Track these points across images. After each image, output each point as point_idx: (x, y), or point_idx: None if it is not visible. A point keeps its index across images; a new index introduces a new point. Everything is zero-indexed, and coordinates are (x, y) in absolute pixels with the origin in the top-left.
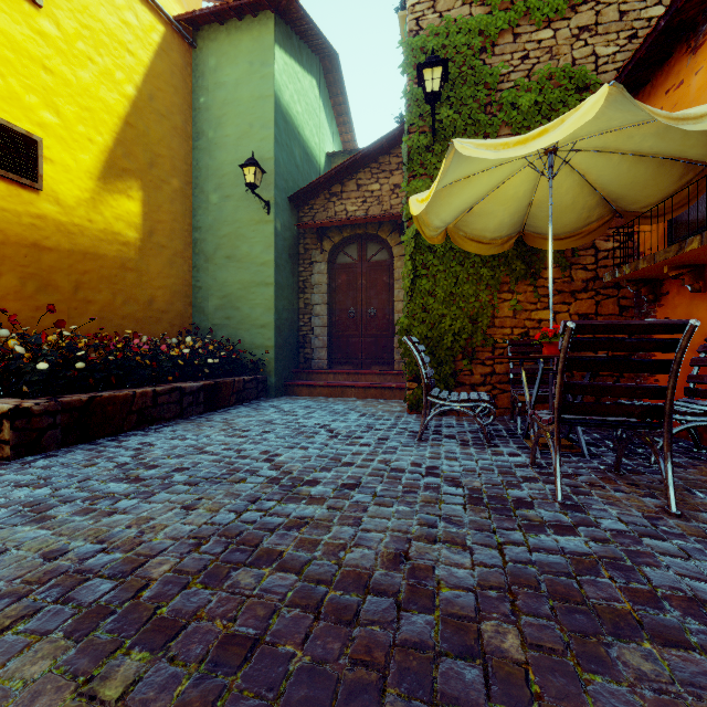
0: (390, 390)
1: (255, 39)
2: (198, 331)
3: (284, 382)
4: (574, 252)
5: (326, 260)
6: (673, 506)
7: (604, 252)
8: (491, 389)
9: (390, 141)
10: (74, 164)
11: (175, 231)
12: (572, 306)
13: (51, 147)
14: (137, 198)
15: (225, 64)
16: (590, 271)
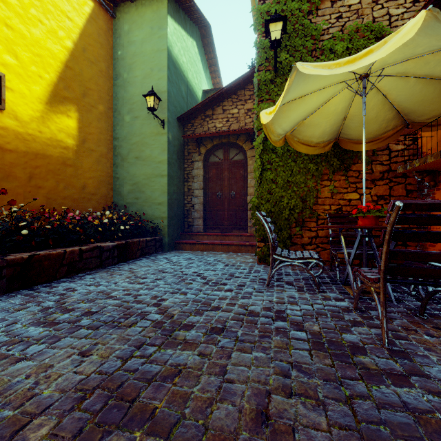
0: (245, 247)
1: (155, 11)
2: (116, 207)
3: (174, 241)
4: (374, 152)
5: (202, 159)
6: None
7: (395, 152)
8: (315, 247)
9: (245, 80)
10: (28, 92)
11: (100, 140)
12: (373, 190)
13: (11, 80)
14: (74, 117)
15: (135, 29)
16: (385, 165)
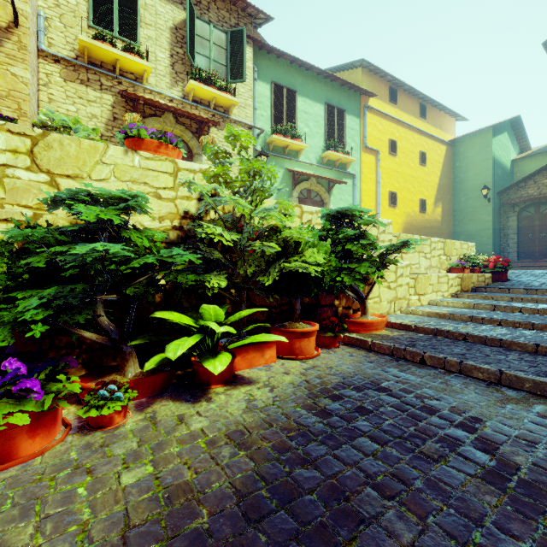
0: None
1: (482, 138)
2: None
3: None
4: None
5: (516, 215)
6: None
7: None
8: None
9: None
10: (430, 203)
11: (448, 214)
12: None
13: (426, 201)
14: (440, 207)
15: (468, 150)
16: None
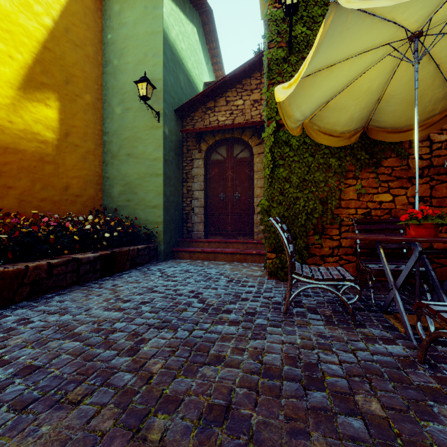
0: (251, 256)
1: None
2: (106, 211)
3: (171, 249)
4: (411, 144)
5: (203, 157)
6: None
7: (438, 143)
8: (338, 259)
9: (251, 67)
10: None
11: (87, 134)
12: (409, 190)
13: None
14: (54, 107)
15: (126, 9)
16: (425, 160)
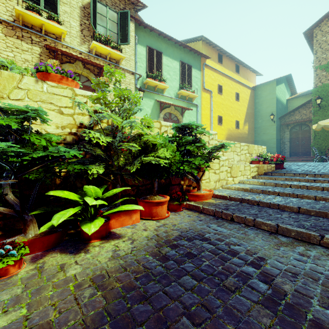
0: (309, 160)
1: (271, 86)
2: None
3: None
4: None
5: (289, 131)
6: None
7: None
8: None
9: (309, 101)
10: (241, 123)
11: (252, 129)
12: None
13: (239, 121)
14: (247, 125)
15: (263, 92)
16: None
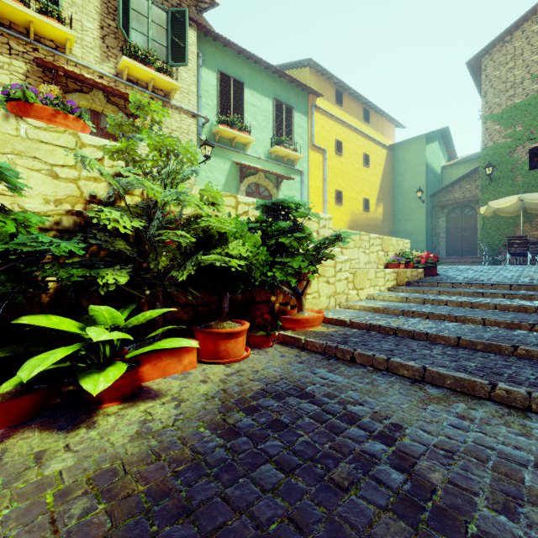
0: (475, 263)
1: (417, 145)
2: None
3: None
4: None
5: (445, 216)
6: (528, 264)
7: None
8: (513, 257)
9: (475, 170)
10: (372, 202)
11: (388, 213)
12: None
13: (369, 200)
14: (382, 206)
15: (405, 155)
16: None
